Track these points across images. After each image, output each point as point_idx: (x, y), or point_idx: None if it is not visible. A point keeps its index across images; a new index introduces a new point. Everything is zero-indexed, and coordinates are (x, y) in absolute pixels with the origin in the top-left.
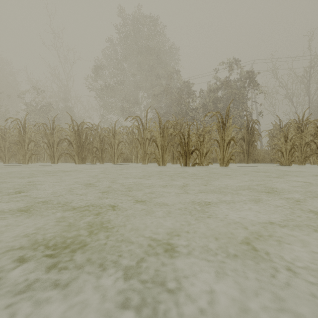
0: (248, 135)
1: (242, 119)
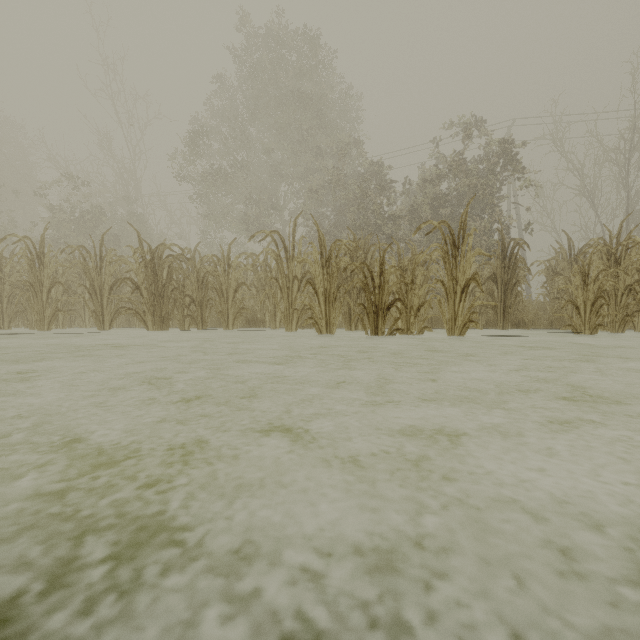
0: (505, 272)
1: (491, 240)
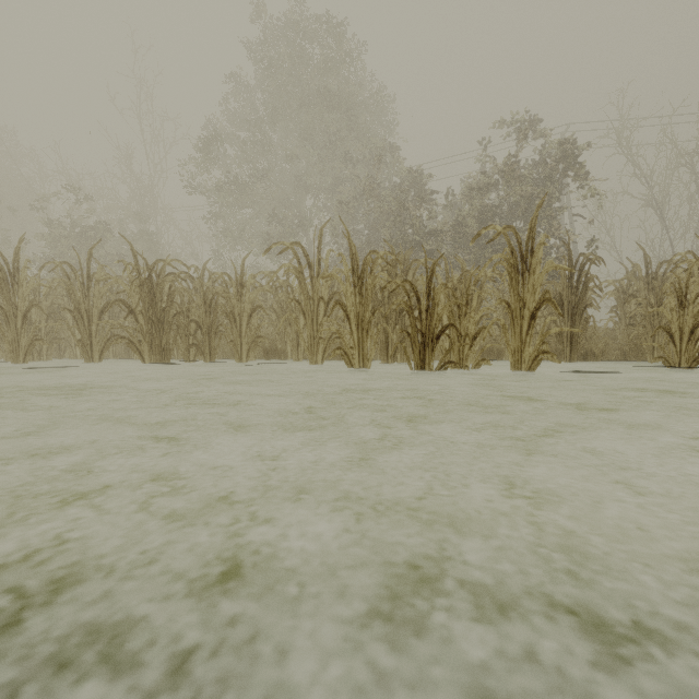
0: (572, 293)
1: (547, 258)
